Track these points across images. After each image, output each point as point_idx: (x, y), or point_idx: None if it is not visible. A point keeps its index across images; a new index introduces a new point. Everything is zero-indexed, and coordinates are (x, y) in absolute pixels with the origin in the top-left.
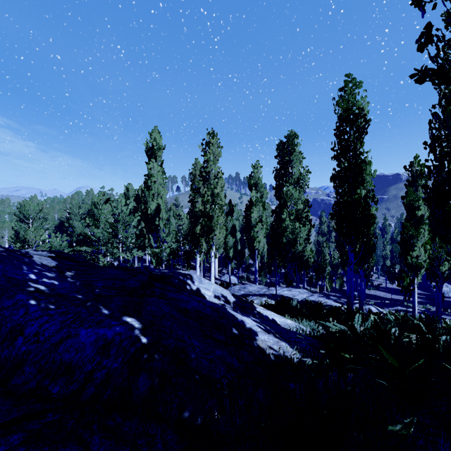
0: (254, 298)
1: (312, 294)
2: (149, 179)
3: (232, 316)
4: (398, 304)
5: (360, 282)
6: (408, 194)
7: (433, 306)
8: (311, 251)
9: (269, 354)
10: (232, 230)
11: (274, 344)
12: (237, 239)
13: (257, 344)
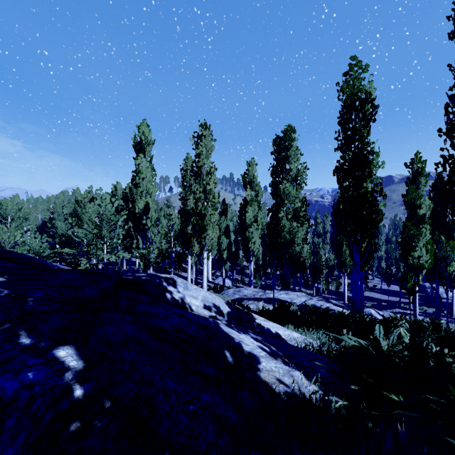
0: (249, 302)
1: (311, 298)
2: (137, 175)
3: (226, 336)
4: (396, 306)
5: (360, 284)
6: (409, 192)
7: (429, 307)
8: (308, 252)
9: (279, 394)
10: (226, 230)
11: (284, 375)
12: (231, 240)
13: (262, 378)
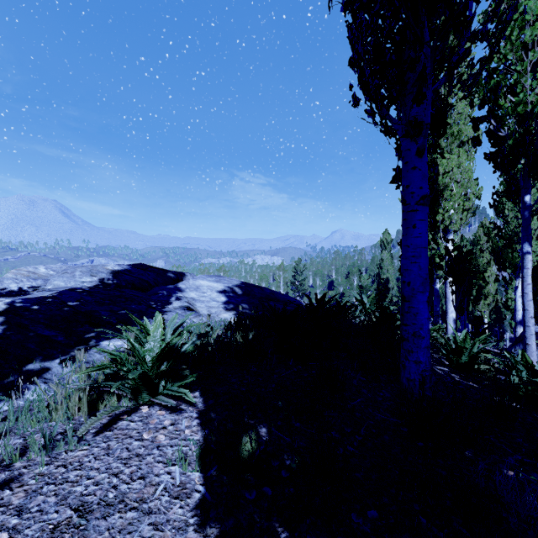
0: None
1: None
2: (382, 262)
3: None
4: None
5: None
6: None
7: None
8: None
9: None
10: None
11: None
12: None
13: None
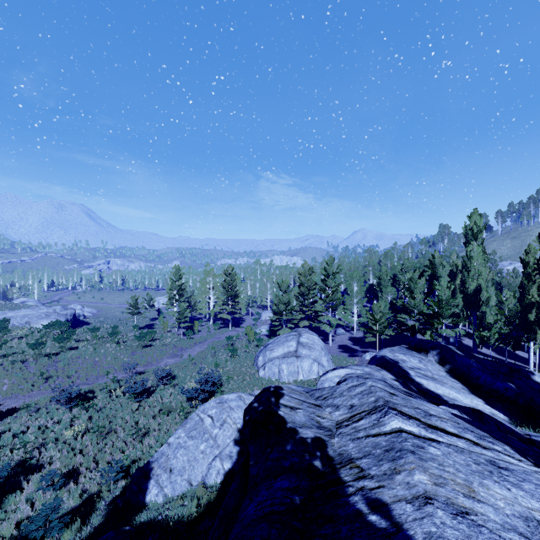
0: None
1: None
2: (468, 260)
3: None
4: None
5: None
6: None
7: None
8: None
9: None
10: None
11: None
12: None
13: None
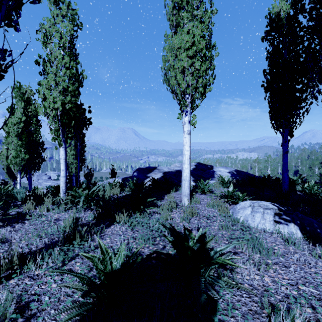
0: None
1: None
2: None
3: None
4: None
5: None
6: None
7: None
8: None
9: None
10: None
11: None
12: None
13: None
